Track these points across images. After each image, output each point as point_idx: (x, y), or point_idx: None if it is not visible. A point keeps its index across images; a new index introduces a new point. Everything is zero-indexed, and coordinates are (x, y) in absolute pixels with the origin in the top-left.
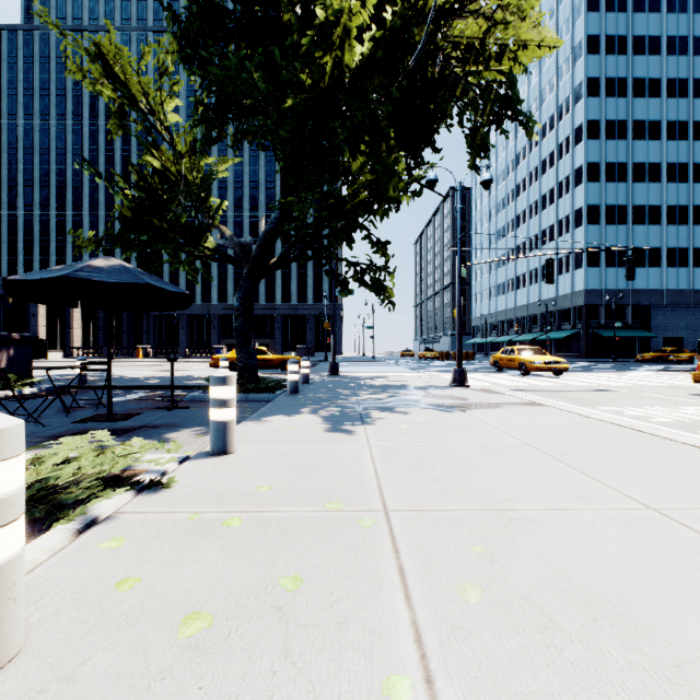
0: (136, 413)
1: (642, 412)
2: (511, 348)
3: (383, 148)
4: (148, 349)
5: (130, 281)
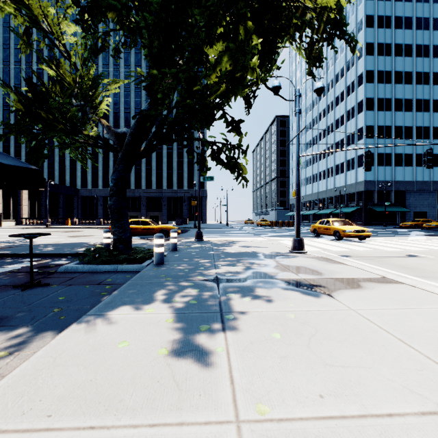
0: None
1: None
2: (326, 220)
3: (241, 30)
4: (74, 219)
5: None
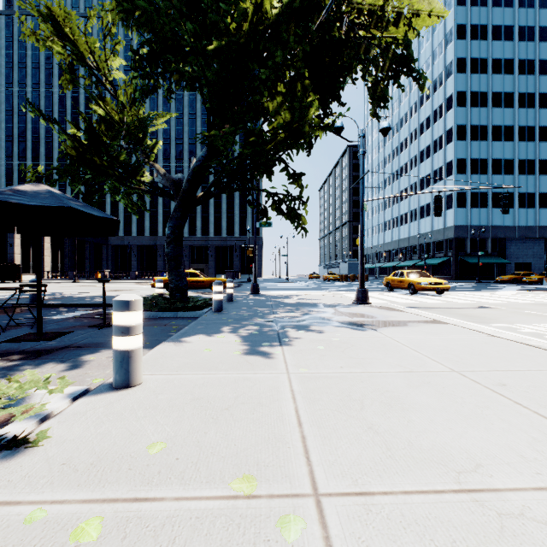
0: (66, 332)
1: (533, 329)
2: (401, 271)
3: (298, 87)
4: (105, 272)
5: (52, 204)
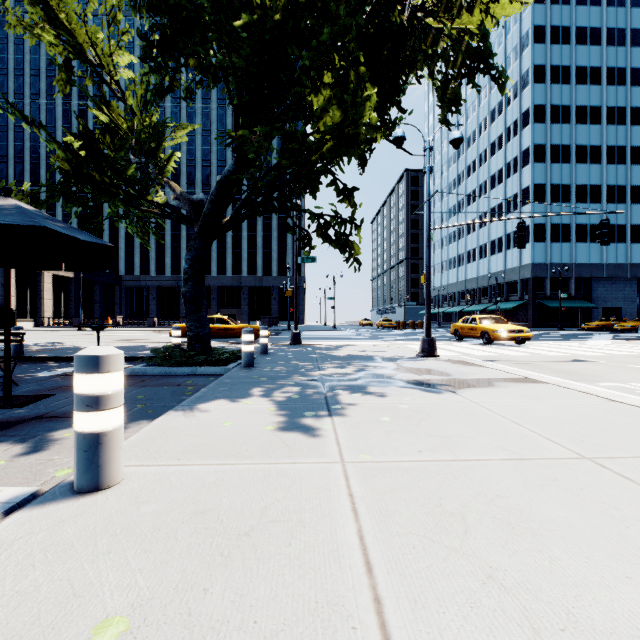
0: (45, 395)
1: None
2: (472, 317)
3: (351, 77)
4: (117, 319)
5: (17, 223)
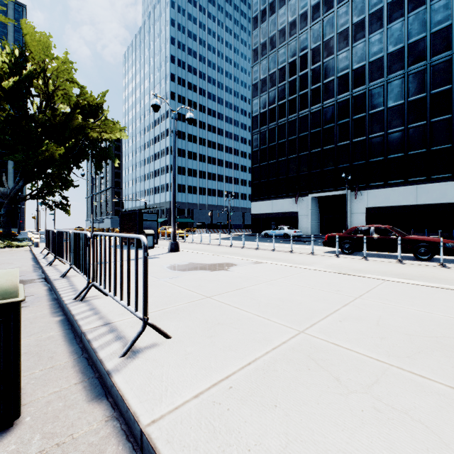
0: None
1: None
2: None
3: (65, 178)
4: None
5: None
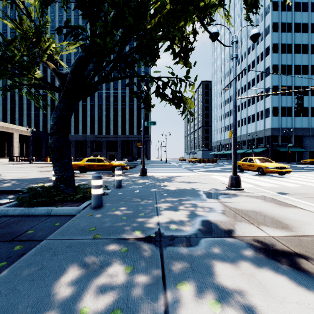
0: None
1: None
2: (250, 158)
3: None
4: None
5: None
